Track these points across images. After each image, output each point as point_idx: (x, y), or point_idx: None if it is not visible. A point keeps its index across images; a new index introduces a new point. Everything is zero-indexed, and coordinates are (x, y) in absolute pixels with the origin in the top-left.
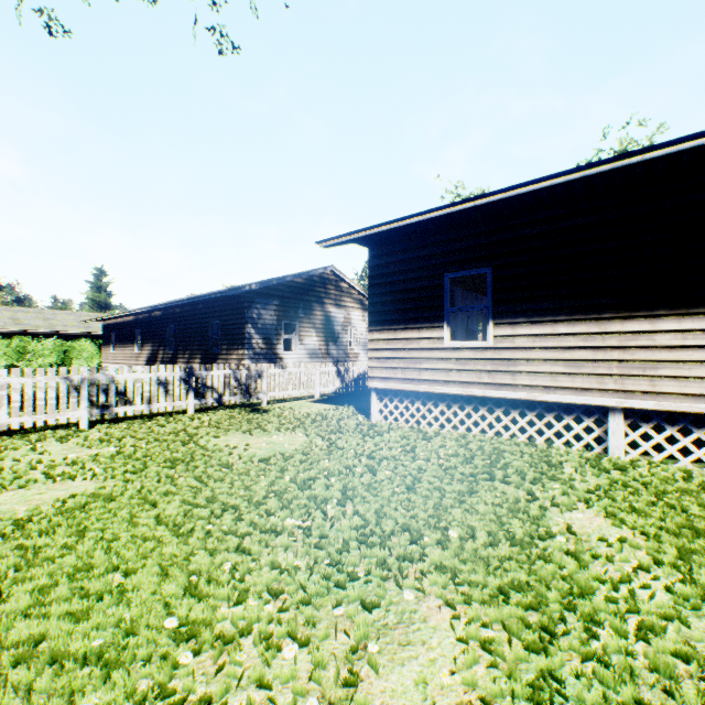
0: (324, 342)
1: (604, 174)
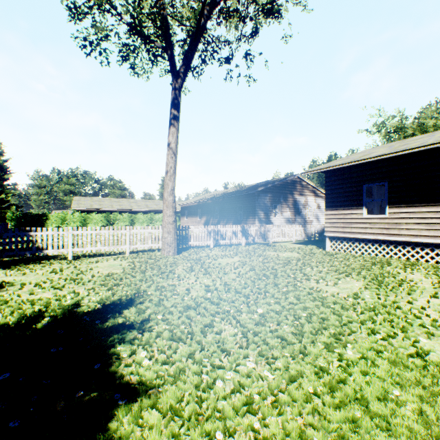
0: (293, 214)
1: (436, 147)
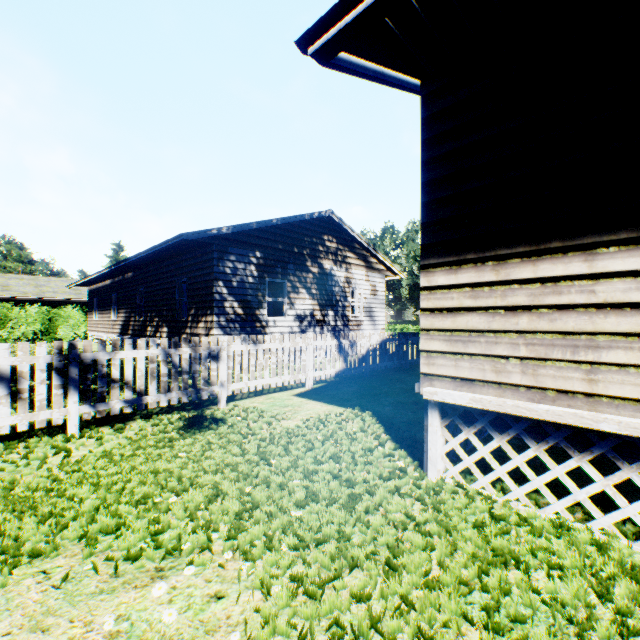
0: (319, 306)
1: None
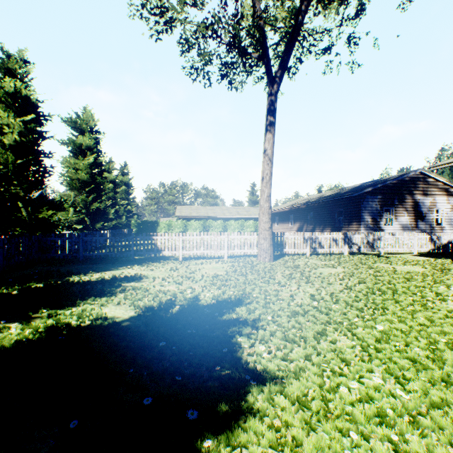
0: (413, 219)
1: None
